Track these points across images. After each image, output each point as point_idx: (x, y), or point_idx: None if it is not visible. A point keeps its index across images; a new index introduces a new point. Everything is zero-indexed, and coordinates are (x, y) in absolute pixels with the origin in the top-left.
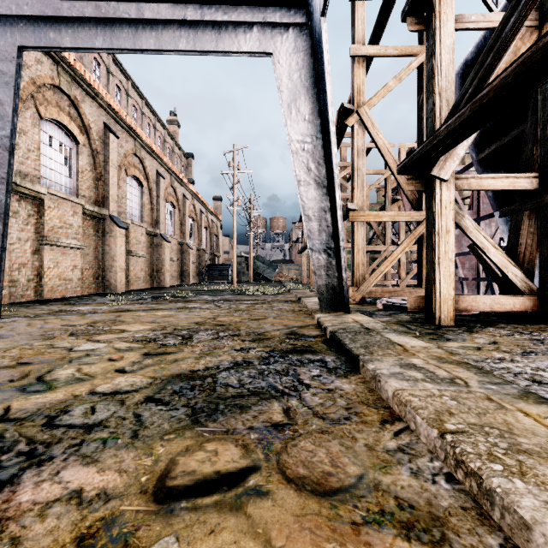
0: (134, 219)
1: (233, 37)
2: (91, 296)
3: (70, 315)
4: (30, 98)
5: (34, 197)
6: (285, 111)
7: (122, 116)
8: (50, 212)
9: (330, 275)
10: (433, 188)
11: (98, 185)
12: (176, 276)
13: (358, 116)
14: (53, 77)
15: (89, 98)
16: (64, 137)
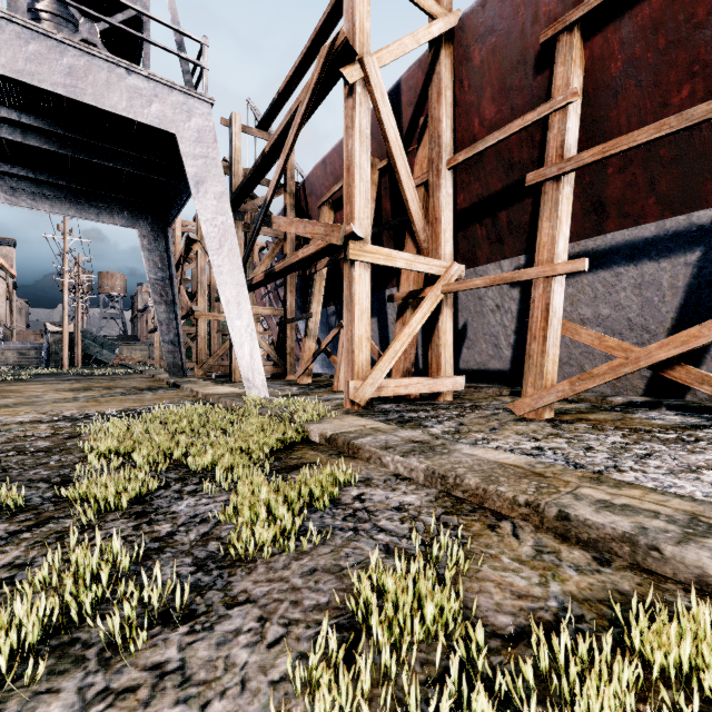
0: None
1: (110, 215)
2: None
3: None
4: None
5: None
6: (146, 261)
7: None
8: None
9: (175, 357)
10: None
11: None
12: None
13: (201, 244)
14: None
15: None
16: None
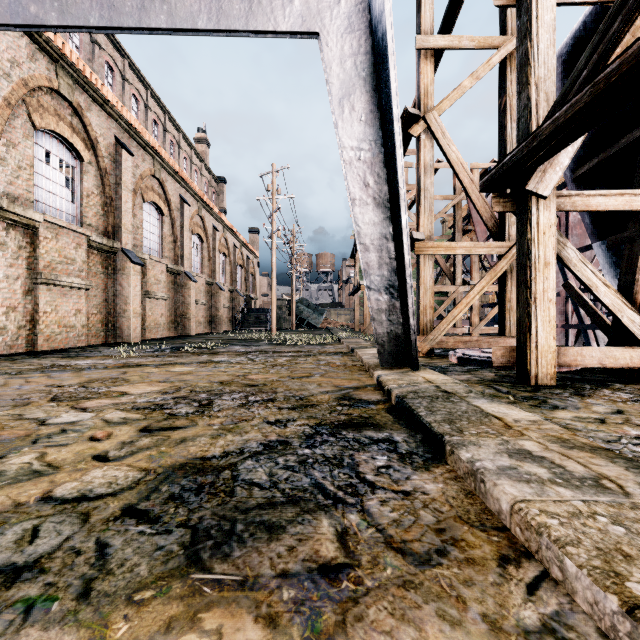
0: (153, 254)
1: (268, 12)
2: (97, 347)
3: (62, 372)
4: (21, 104)
5: (26, 225)
6: (335, 109)
7: (138, 128)
8: (46, 244)
9: (392, 320)
10: (528, 208)
11: (107, 212)
12: (204, 322)
13: (425, 123)
14: (50, 78)
15: (96, 106)
16: (65, 153)
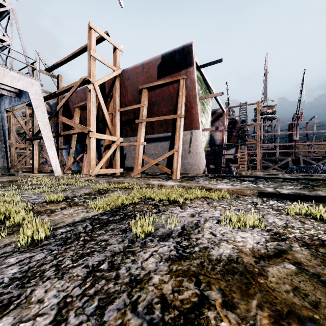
0: None
1: None
2: None
3: None
4: None
5: None
6: None
7: None
8: None
9: (4, 163)
10: (33, 145)
11: None
12: None
13: (12, 113)
14: None
15: None
16: None
